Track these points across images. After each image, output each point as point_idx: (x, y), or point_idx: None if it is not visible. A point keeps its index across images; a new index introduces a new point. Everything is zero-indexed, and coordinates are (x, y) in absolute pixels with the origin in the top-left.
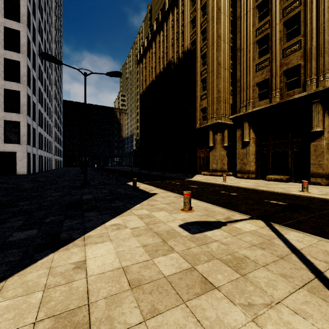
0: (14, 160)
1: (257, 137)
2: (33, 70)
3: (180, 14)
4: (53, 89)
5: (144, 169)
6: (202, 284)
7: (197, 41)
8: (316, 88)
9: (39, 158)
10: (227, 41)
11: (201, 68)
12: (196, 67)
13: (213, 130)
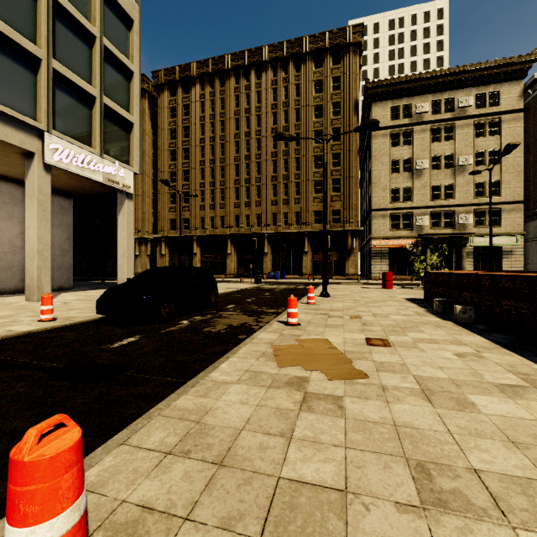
0: None
1: (170, 252)
2: None
3: None
4: None
5: None
6: None
7: None
8: (194, 234)
9: None
10: (150, 176)
11: None
12: None
13: (139, 242)
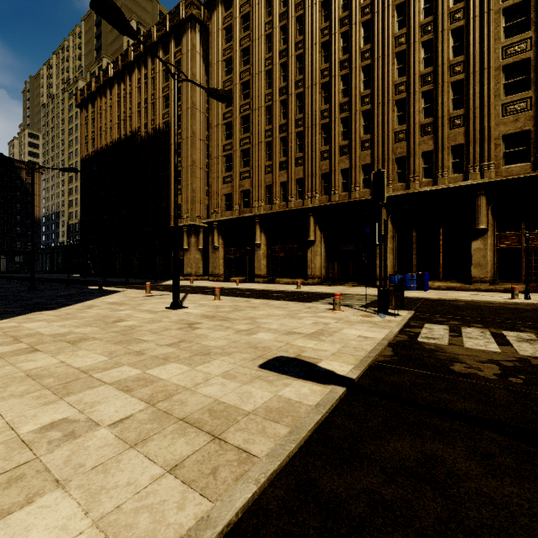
0: None
1: (225, 243)
2: None
3: (149, 79)
4: None
5: (90, 276)
6: (148, 300)
7: (170, 125)
8: (256, 212)
9: None
10: (203, 140)
11: None
12: (170, 155)
13: (188, 231)
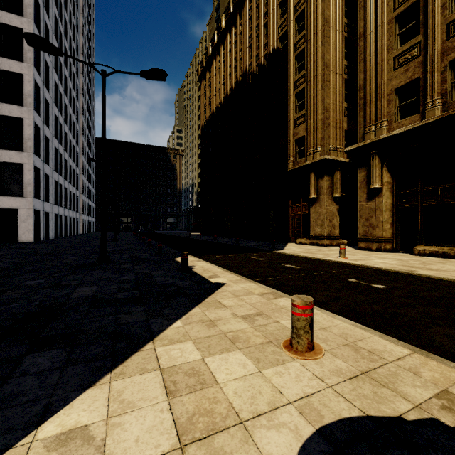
0: (15, 220)
1: (395, 181)
2: (44, 89)
3: None
4: (80, 121)
5: (207, 234)
6: None
7: (289, 34)
8: None
9: (56, 218)
10: (339, 29)
11: (295, 76)
12: (288, 74)
13: (316, 172)
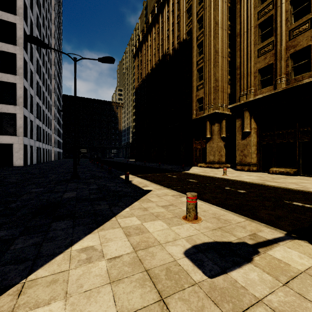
0: (11, 151)
1: (258, 127)
2: (30, 63)
3: (175, 4)
4: (52, 84)
5: (139, 160)
6: None
7: (193, 30)
8: None
9: (37, 149)
10: (225, 29)
11: (197, 58)
12: (192, 56)
13: (210, 120)
